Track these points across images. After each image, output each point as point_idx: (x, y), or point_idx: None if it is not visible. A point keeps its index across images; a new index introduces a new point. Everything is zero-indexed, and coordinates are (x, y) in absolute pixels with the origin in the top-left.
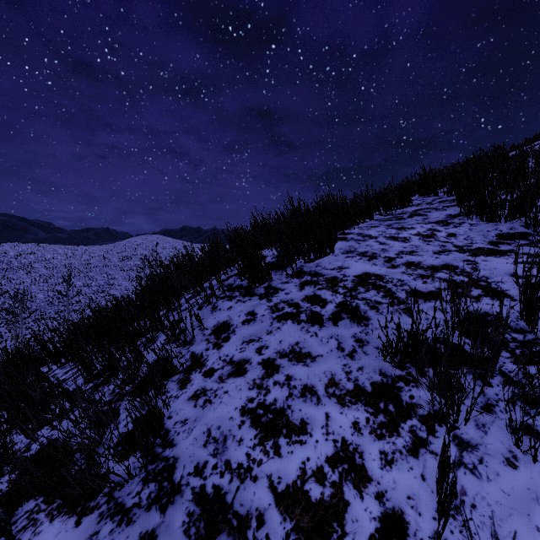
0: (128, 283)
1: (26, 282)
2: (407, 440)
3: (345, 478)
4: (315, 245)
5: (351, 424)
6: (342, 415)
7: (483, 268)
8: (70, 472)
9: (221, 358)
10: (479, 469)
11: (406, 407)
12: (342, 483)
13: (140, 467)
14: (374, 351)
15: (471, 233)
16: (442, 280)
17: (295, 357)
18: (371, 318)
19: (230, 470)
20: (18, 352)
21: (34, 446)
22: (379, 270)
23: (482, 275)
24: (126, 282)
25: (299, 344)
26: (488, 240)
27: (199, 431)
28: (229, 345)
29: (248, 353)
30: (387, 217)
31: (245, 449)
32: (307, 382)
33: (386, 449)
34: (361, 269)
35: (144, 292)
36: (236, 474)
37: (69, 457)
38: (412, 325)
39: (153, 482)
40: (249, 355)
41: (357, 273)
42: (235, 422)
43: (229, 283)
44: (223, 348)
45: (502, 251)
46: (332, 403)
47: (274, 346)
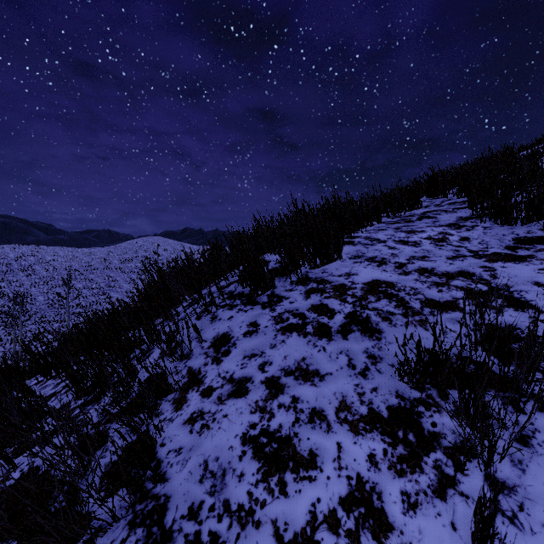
0: (129, 286)
1: (26, 284)
2: (432, 478)
3: (362, 526)
4: (321, 251)
5: (366, 457)
6: (356, 446)
7: (502, 275)
8: (49, 510)
9: (220, 374)
10: (520, 518)
11: (428, 436)
12: (359, 531)
13: (127, 506)
14: (388, 369)
15: (485, 237)
16: (459, 288)
17: (302, 375)
18: (384, 331)
19: (229, 512)
20: (6, 364)
21: (13, 475)
22: (390, 277)
23: (502, 283)
24: (127, 284)
25: (305, 360)
26: (505, 245)
27: (195, 463)
28: (230, 360)
29: (250, 370)
30: (395, 219)
31: (247, 486)
32: (315, 405)
33: (408, 489)
34: (370, 276)
35: (141, 298)
36: (236, 518)
37: (50, 491)
38: (434, 343)
39: (140, 526)
40: (251, 372)
41: (366, 280)
42: (236, 452)
43: (229, 290)
44: (222, 364)
45: (521, 257)
46: (344, 431)
47: (278, 362)
